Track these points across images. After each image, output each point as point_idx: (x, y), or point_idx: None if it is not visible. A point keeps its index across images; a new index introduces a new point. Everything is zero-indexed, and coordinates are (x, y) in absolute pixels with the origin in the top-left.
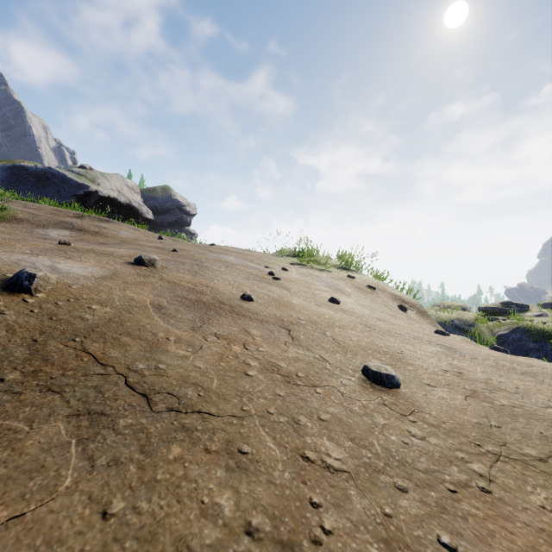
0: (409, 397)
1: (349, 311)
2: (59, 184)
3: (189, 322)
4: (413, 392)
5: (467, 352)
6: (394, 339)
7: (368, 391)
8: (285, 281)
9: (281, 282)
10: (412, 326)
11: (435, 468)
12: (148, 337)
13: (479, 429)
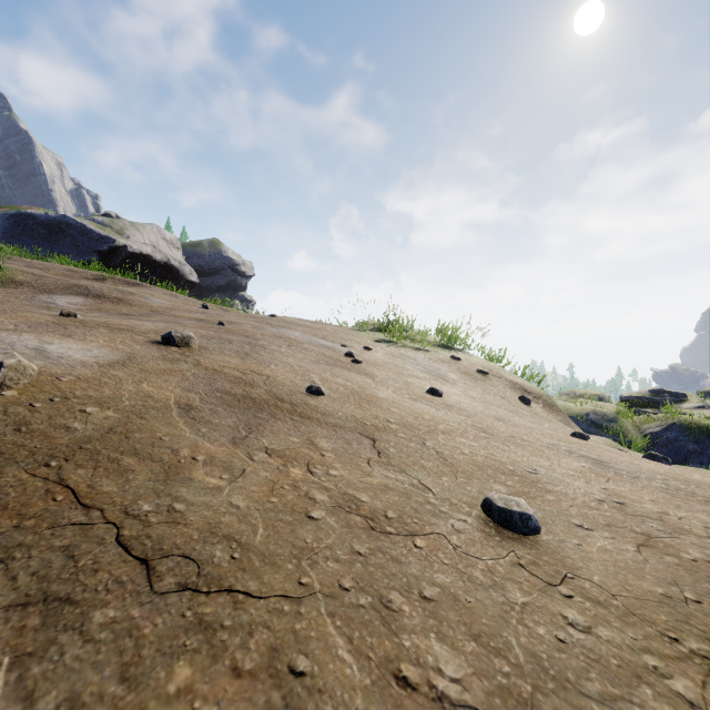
0: (555, 549)
1: (456, 408)
2: (77, 236)
3: (229, 430)
4: (560, 540)
5: (622, 467)
6: (521, 450)
7: (494, 540)
8: (368, 365)
9: (363, 366)
10: (541, 426)
11: (615, 692)
12: (165, 457)
13: (671, 608)
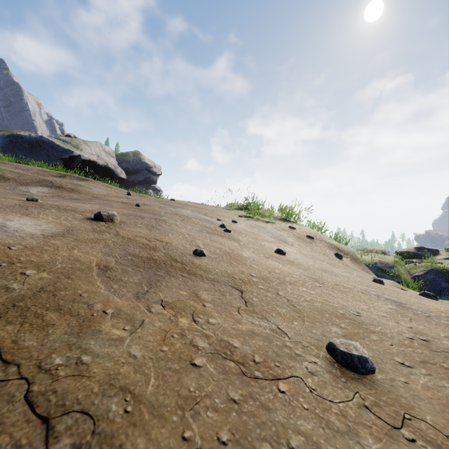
0: (389, 388)
1: (295, 263)
2: (49, 149)
3: (134, 286)
4: (391, 378)
5: (416, 308)
6: (345, 296)
7: (341, 382)
8: (235, 233)
9: (232, 234)
10: (352, 275)
11: None
12: (81, 311)
13: None
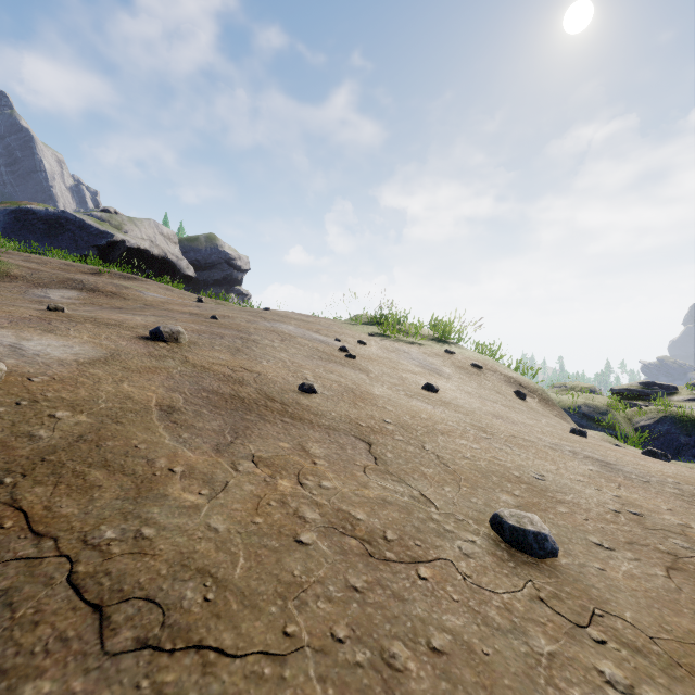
0: (577, 577)
1: (453, 404)
2: (76, 231)
3: (213, 435)
4: (580, 563)
5: (631, 470)
6: (525, 452)
7: (507, 567)
8: (362, 360)
9: (357, 361)
10: (539, 423)
11: None
12: (138, 469)
13: None
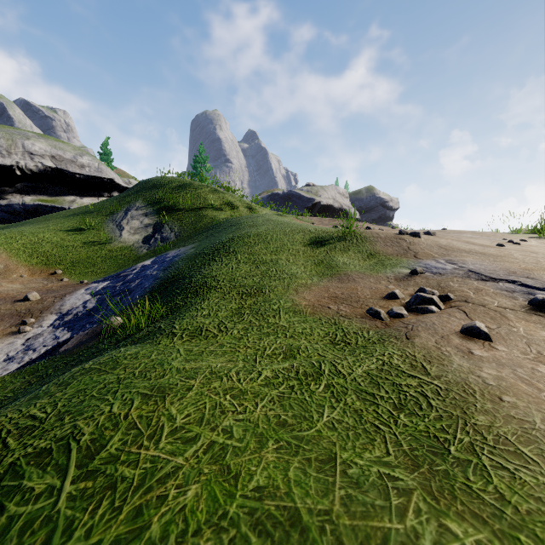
0: None
1: None
2: (296, 201)
3: (478, 247)
4: None
5: None
6: None
7: None
8: (524, 245)
9: (521, 245)
10: None
11: None
12: (468, 248)
13: None
